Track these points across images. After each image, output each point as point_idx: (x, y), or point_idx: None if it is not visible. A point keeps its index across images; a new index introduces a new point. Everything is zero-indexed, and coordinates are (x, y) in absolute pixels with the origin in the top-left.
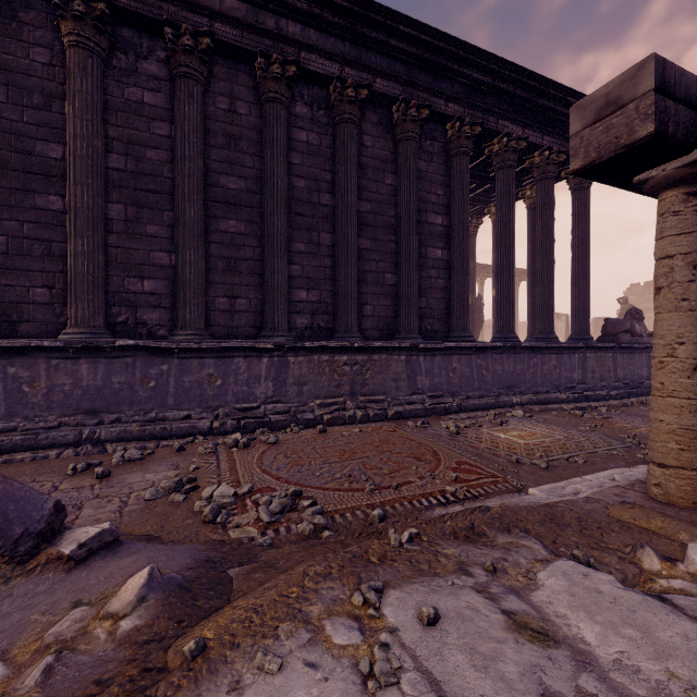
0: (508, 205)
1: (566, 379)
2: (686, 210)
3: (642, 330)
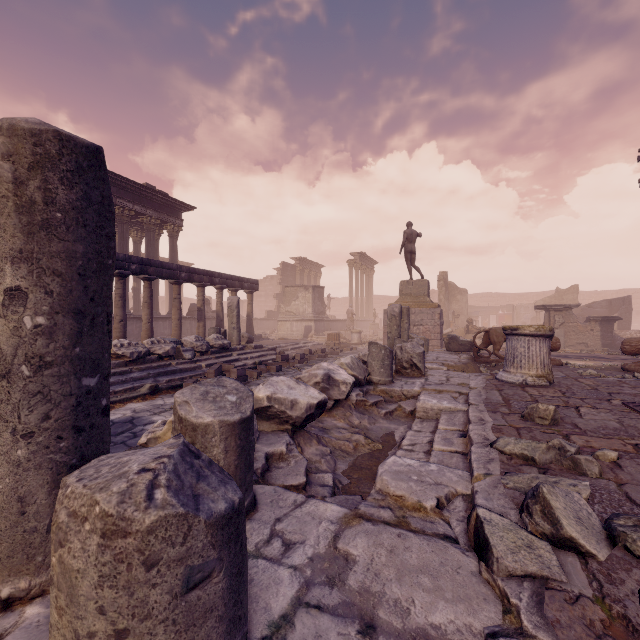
0: (124, 243)
1: (161, 334)
2: (119, 283)
3: (208, 310)
